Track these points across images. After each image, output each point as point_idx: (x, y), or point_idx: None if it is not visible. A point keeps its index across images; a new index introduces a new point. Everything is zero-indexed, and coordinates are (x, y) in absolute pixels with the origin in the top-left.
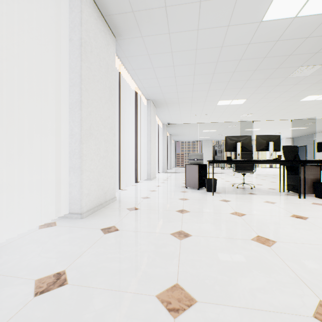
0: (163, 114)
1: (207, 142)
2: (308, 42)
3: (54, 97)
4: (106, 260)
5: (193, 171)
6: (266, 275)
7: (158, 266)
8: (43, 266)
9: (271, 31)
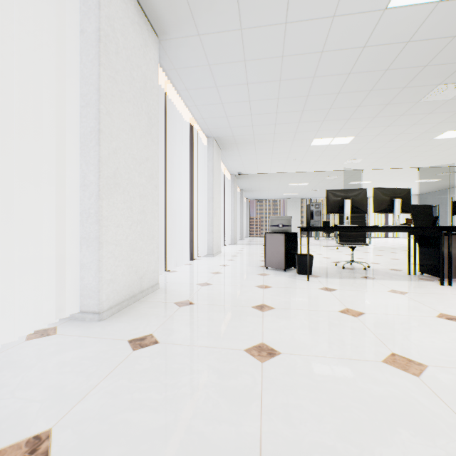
0: (231, 160)
1: (294, 200)
2: (455, 44)
3: (56, 125)
4: (131, 406)
5: (277, 243)
6: (427, 442)
7: (224, 420)
8: (12, 420)
9: (400, 26)
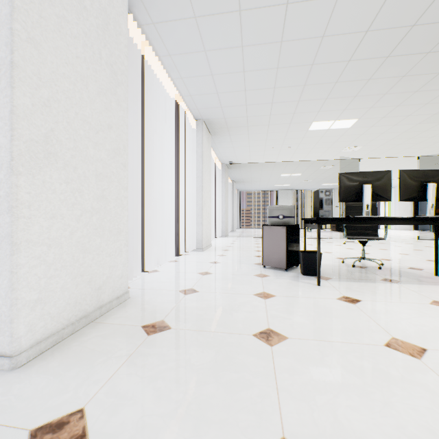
0: (222, 147)
1: (285, 192)
2: None
3: None
4: None
5: (276, 237)
6: None
7: None
8: None
9: None
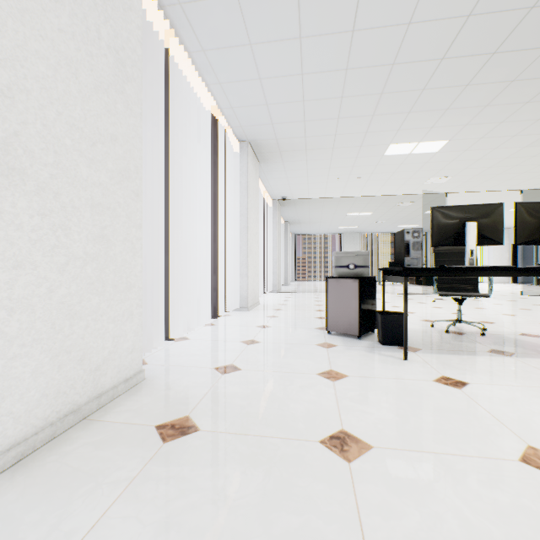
0: (273, 178)
1: (351, 235)
2: None
3: None
4: None
5: (346, 294)
6: None
7: None
8: None
9: None
